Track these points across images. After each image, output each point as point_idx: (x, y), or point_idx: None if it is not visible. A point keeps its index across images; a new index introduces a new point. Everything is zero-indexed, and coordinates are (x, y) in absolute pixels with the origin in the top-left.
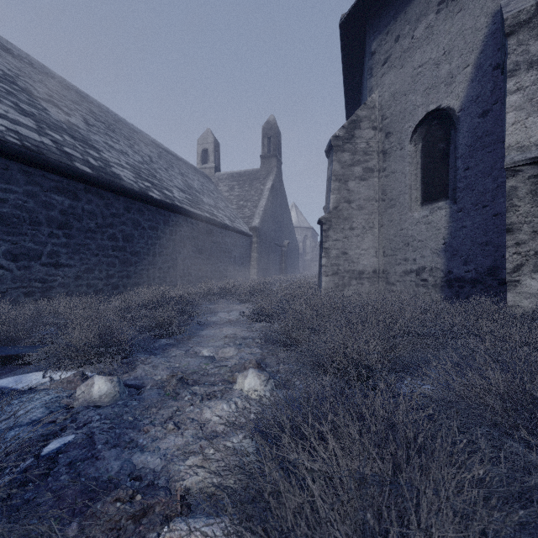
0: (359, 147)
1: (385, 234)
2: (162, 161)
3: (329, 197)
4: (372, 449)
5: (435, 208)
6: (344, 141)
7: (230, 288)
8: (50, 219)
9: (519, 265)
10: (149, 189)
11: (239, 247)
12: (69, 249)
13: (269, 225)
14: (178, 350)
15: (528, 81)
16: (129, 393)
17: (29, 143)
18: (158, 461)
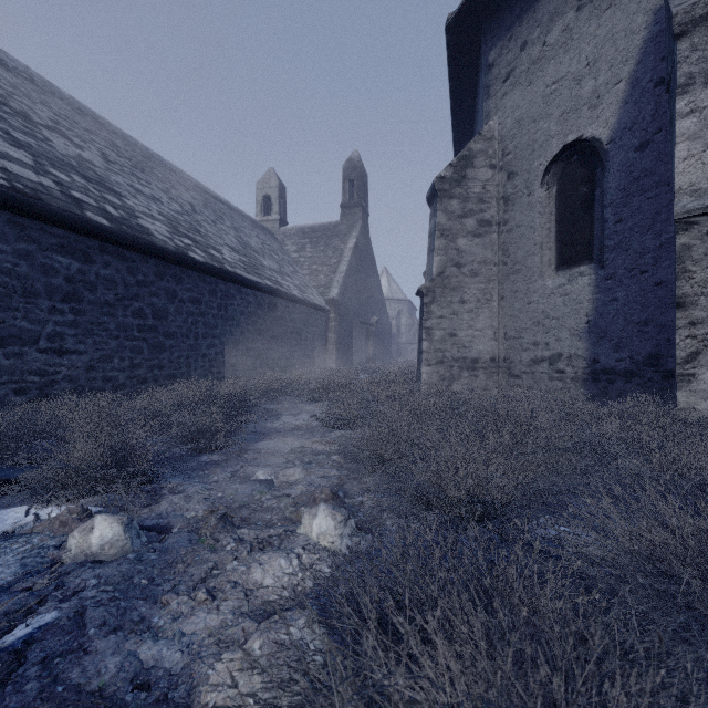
0: (472, 192)
1: (507, 310)
2: (209, 211)
3: (432, 260)
4: (507, 658)
5: (574, 274)
6: (452, 184)
7: (299, 382)
8: (52, 289)
9: (695, 353)
10: (189, 248)
11: (311, 326)
12: (78, 329)
13: (352, 297)
14: (223, 472)
15: (706, 99)
16: (146, 540)
17: (21, 184)
18: (178, 655)
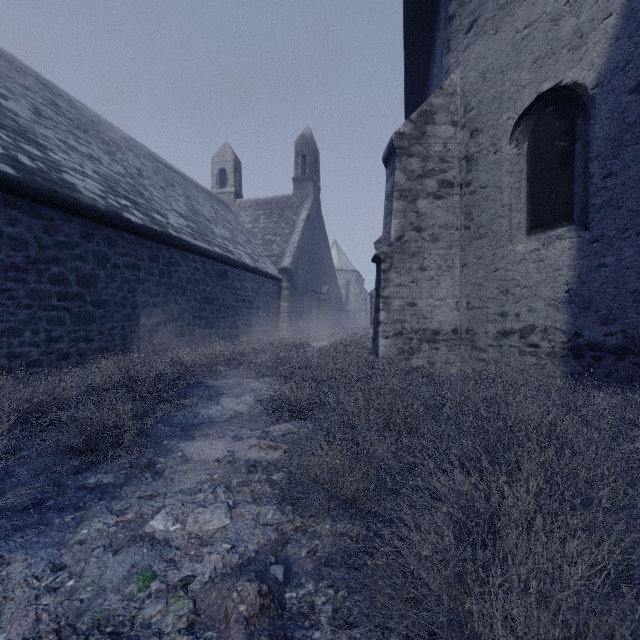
0: (433, 150)
1: (470, 278)
2: (159, 178)
3: (390, 223)
4: None
5: (551, 237)
6: (411, 141)
7: (247, 353)
8: None
9: None
10: (125, 209)
11: (263, 294)
12: None
13: (304, 266)
14: (103, 516)
15: None
16: None
17: None
18: None
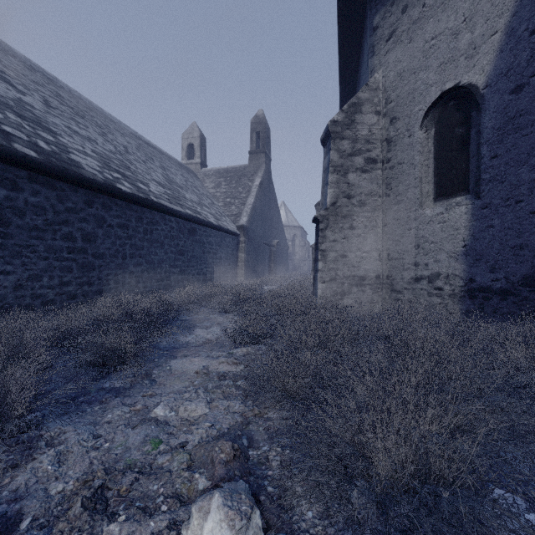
0: (360, 134)
1: (390, 235)
2: (140, 153)
3: (326, 192)
4: None
5: (452, 203)
6: (343, 127)
7: (213, 295)
8: None
9: None
10: (117, 181)
11: (225, 247)
12: (5, 251)
13: (257, 224)
14: (120, 407)
15: None
16: None
17: None
18: None
